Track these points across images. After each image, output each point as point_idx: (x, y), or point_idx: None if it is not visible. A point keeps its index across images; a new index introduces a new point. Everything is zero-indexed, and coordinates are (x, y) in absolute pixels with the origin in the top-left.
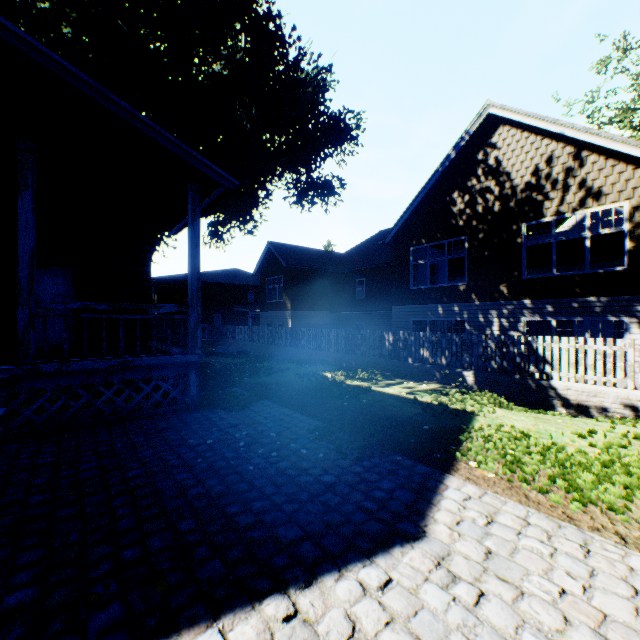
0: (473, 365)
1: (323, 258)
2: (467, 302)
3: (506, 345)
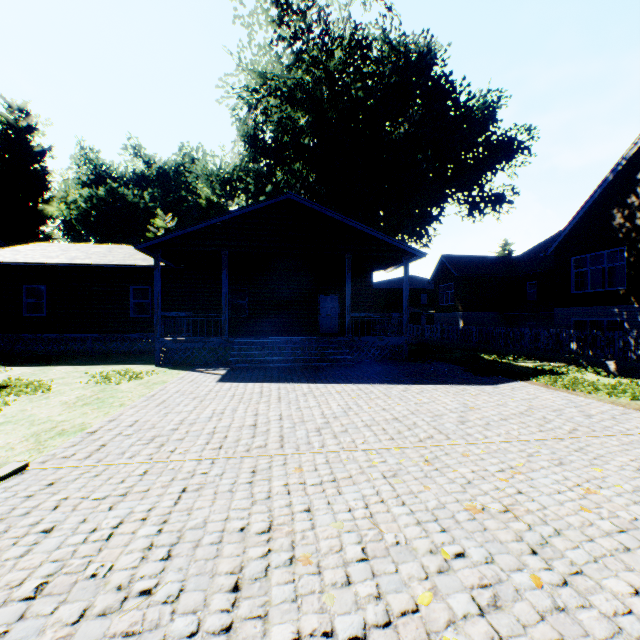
0: (614, 356)
1: (493, 264)
2: (626, 304)
3: None
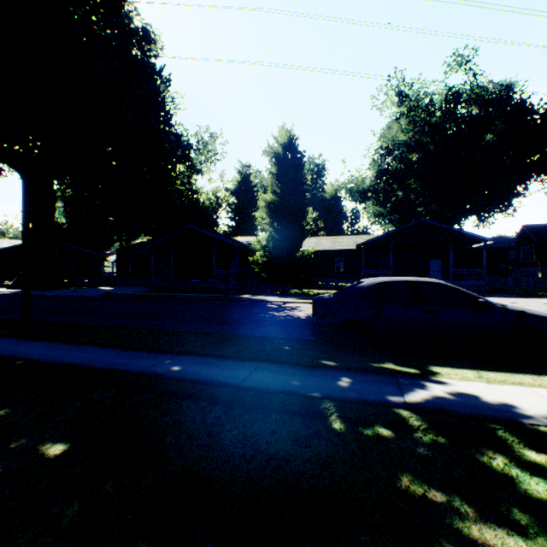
0: None
1: None
2: None
3: None
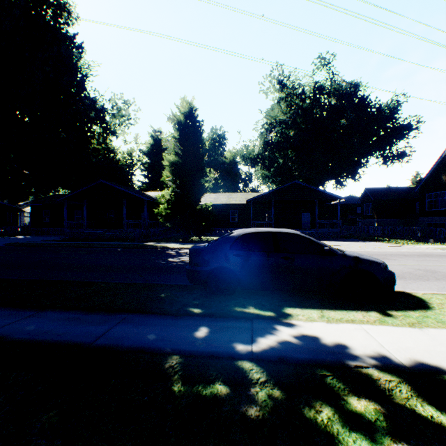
0: (432, 238)
1: (397, 192)
2: (445, 216)
3: (441, 231)
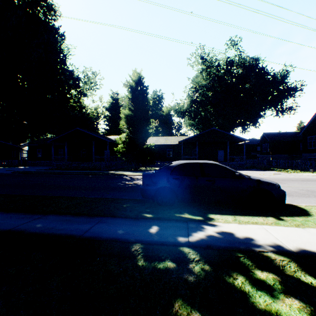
0: (312, 168)
1: (286, 135)
2: None
3: None
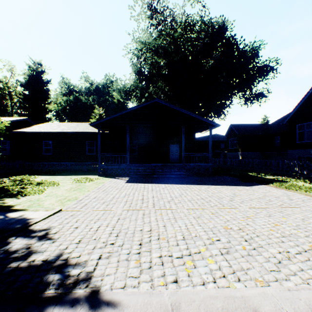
0: None
1: (257, 128)
2: None
3: None
